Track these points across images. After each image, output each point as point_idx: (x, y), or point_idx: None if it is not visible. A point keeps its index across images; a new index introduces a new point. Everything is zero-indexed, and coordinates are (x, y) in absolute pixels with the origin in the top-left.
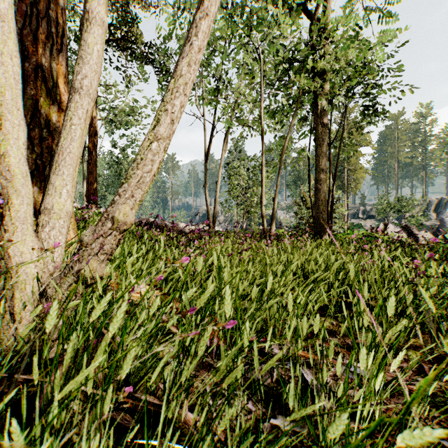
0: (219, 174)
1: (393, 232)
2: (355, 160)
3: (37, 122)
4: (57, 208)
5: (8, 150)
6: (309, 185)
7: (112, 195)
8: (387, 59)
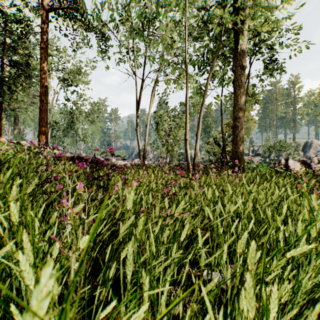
0: (148, 120)
1: (293, 165)
2: (248, 113)
3: None
4: None
5: None
6: (222, 127)
7: (68, 138)
8: (291, 16)
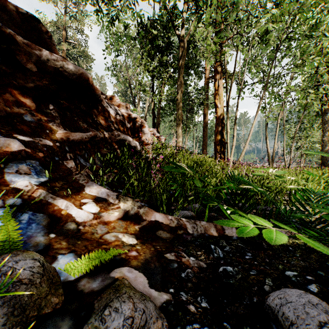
0: (276, 132)
1: None
2: None
3: (222, 145)
4: (232, 159)
5: (229, 154)
6: None
7: None
8: None
